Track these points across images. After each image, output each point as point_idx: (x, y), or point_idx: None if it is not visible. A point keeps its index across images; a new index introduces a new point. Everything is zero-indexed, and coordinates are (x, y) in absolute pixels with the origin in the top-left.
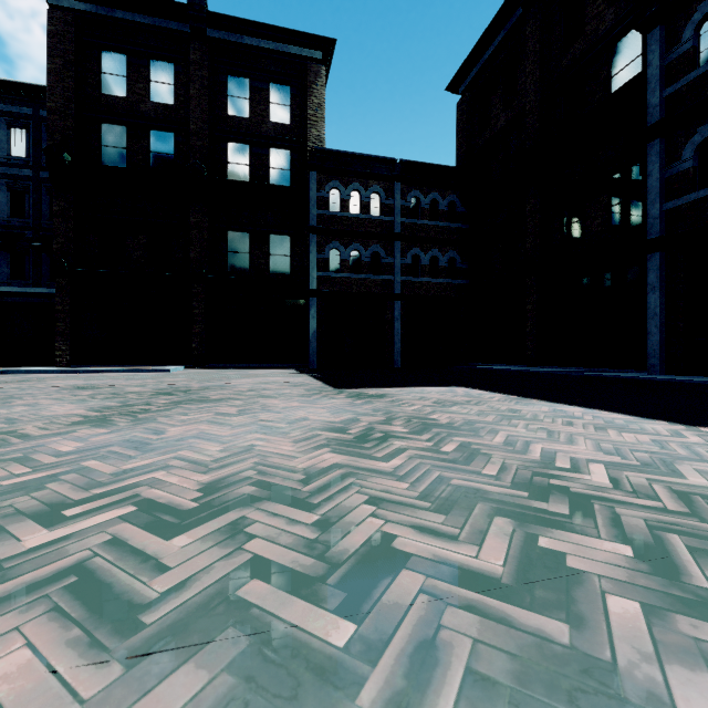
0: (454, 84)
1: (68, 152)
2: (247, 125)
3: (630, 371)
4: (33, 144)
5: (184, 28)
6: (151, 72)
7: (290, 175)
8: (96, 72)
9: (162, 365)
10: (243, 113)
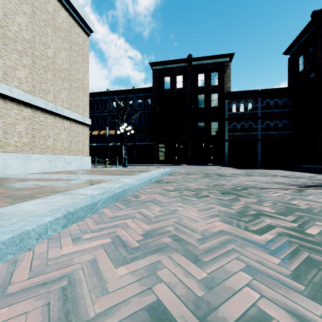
0: (286, 52)
1: (157, 107)
2: (203, 88)
3: None
4: (143, 103)
5: (185, 64)
6: (176, 79)
7: (218, 101)
8: (163, 84)
9: (179, 164)
10: (202, 85)
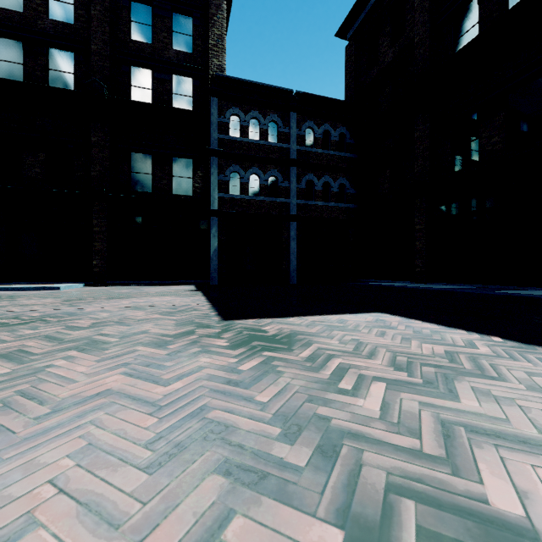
0: (343, 30)
1: None
2: (149, 50)
3: (534, 288)
4: None
5: None
6: None
7: (192, 101)
8: None
9: (60, 282)
10: (146, 39)
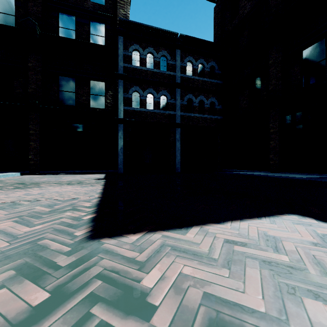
0: None
1: None
2: (73, 1)
3: None
4: None
5: None
6: None
7: (105, 40)
8: None
9: (3, 172)
10: None
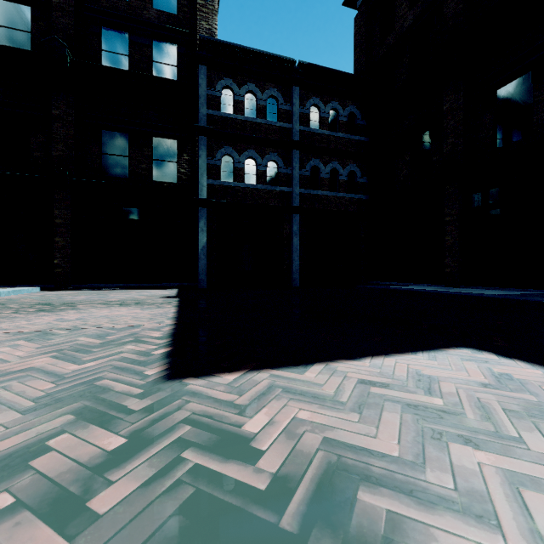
0: None
1: None
2: (125, 9)
3: None
4: None
5: None
6: None
7: (177, 71)
8: None
9: (13, 285)
10: None
